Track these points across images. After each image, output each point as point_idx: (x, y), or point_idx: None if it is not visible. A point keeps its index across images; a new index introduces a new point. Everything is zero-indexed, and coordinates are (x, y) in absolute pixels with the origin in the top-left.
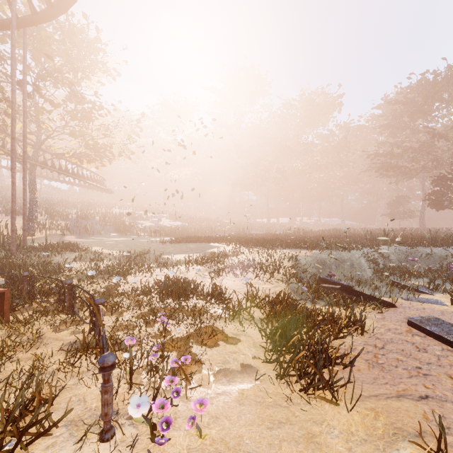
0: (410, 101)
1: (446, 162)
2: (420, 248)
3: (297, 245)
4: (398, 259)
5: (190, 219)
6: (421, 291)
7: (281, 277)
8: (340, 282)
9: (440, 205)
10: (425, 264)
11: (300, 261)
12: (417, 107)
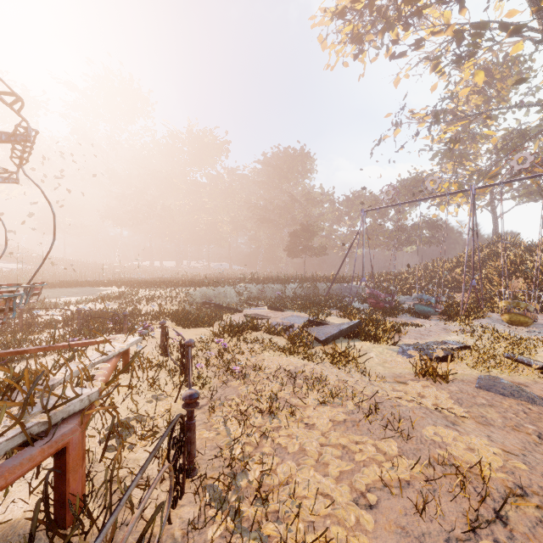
0: (279, 167)
1: (301, 221)
2: (269, 284)
3: (188, 284)
4: (257, 292)
5: (36, 260)
6: (259, 306)
7: (178, 303)
8: (215, 303)
9: (294, 254)
10: (270, 294)
11: (191, 294)
12: (283, 173)
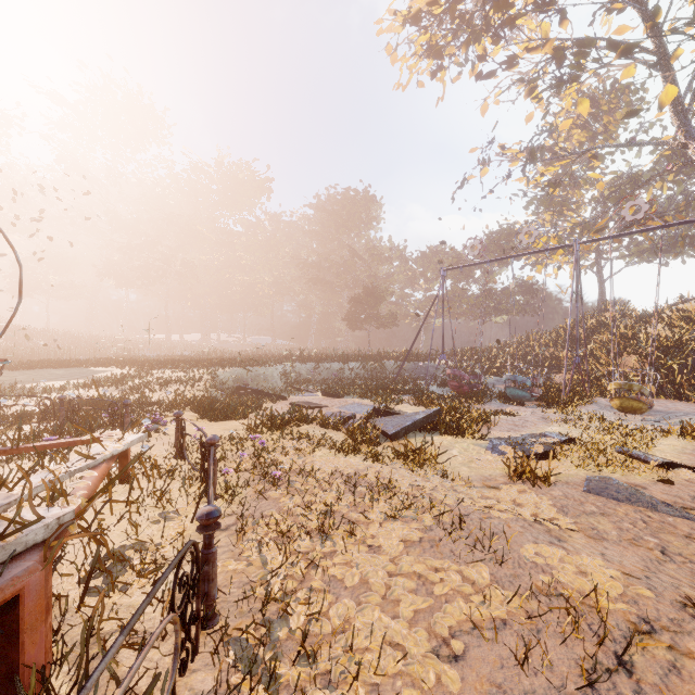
0: (336, 213)
1: (364, 283)
2: (323, 364)
3: (216, 364)
4: (308, 374)
5: (6, 331)
6: (310, 391)
7: (202, 388)
8: (252, 388)
9: (355, 325)
10: (325, 376)
11: (219, 376)
12: (342, 221)
